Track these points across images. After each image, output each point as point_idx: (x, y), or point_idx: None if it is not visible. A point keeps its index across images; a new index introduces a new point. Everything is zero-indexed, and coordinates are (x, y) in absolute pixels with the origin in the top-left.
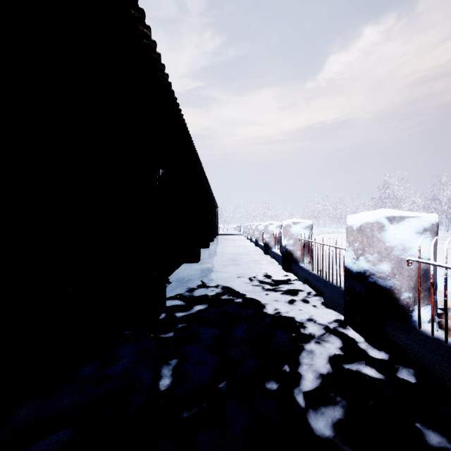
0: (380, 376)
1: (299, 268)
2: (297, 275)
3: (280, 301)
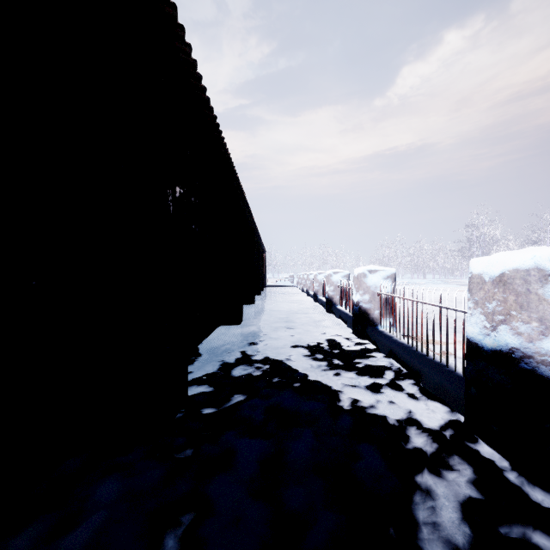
0: None
1: (379, 334)
2: (375, 343)
3: (359, 386)
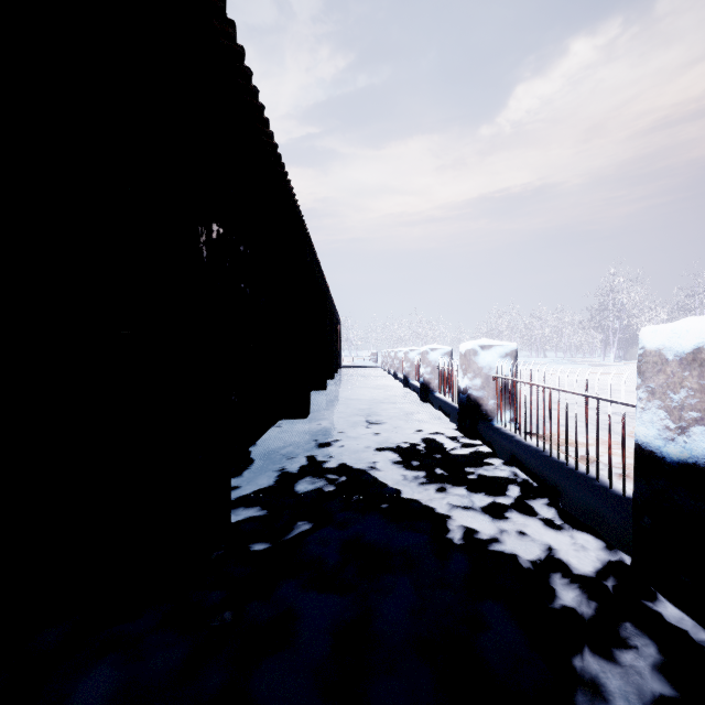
0: None
1: (496, 433)
2: (491, 445)
3: (473, 508)
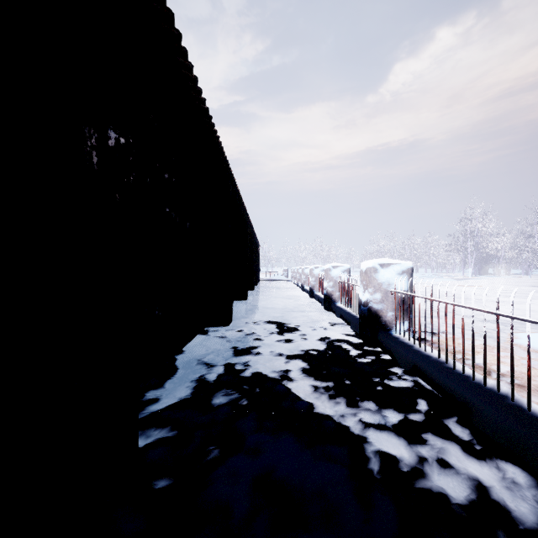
0: None
1: (395, 342)
2: (391, 353)
3: (386, 427)
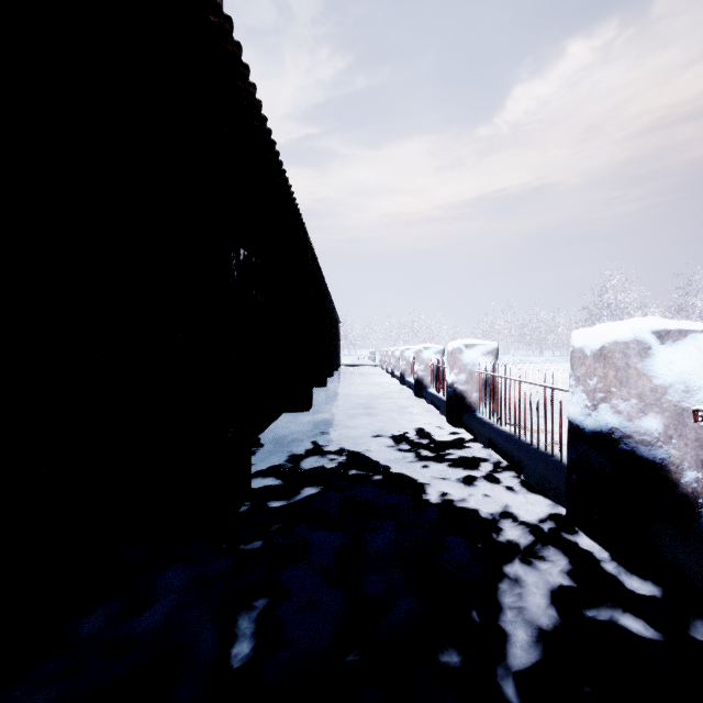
0: (658, 636)
1: (477, 421)
2: (473, 432)
3: (450, 479)
